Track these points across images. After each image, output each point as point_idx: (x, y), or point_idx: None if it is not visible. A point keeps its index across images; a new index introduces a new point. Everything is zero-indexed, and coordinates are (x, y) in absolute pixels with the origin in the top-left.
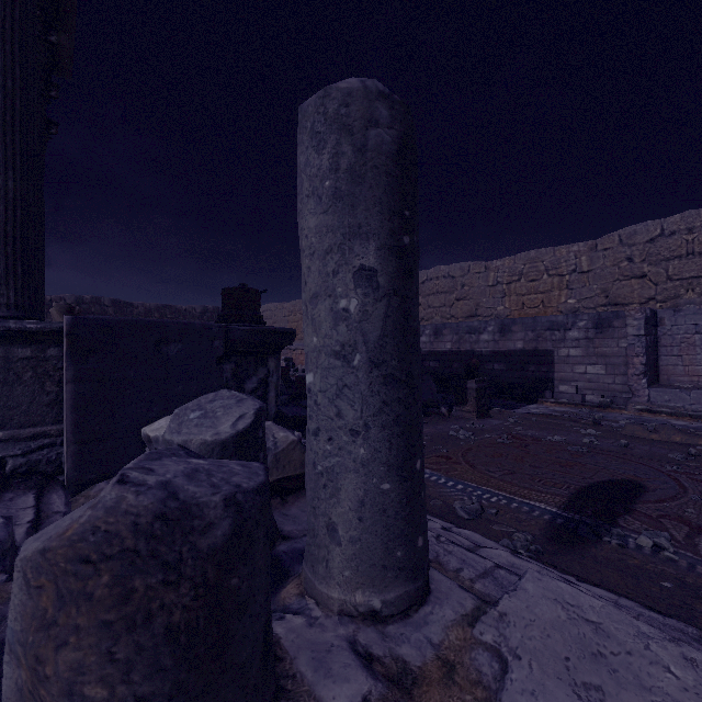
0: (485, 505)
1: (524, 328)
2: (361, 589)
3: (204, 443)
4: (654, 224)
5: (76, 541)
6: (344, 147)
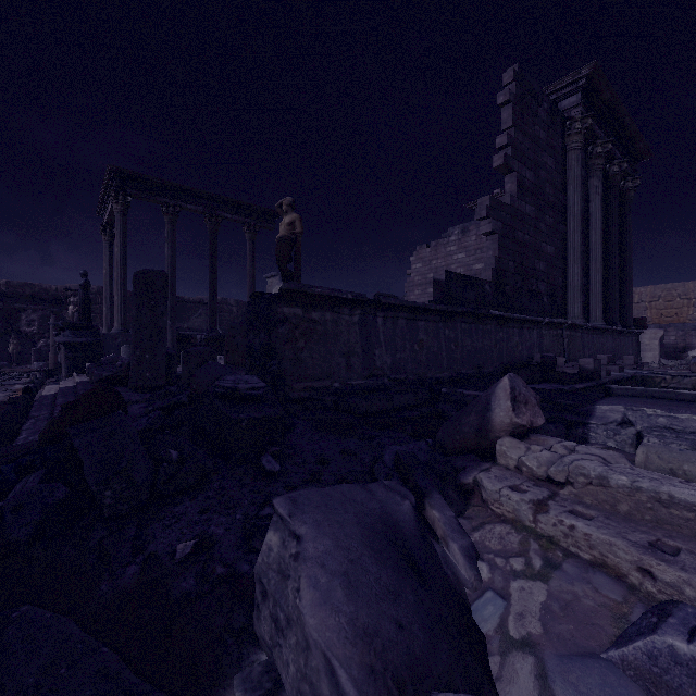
0: None
1: (676, 329)
2: None
3: None
4: None
5: None
6: None
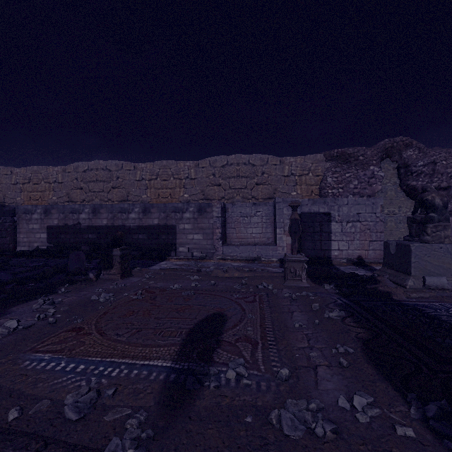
0: (104, 385)
1: (159, 210)
2: None
3: None
4: (224, 157)
5: None
6: None
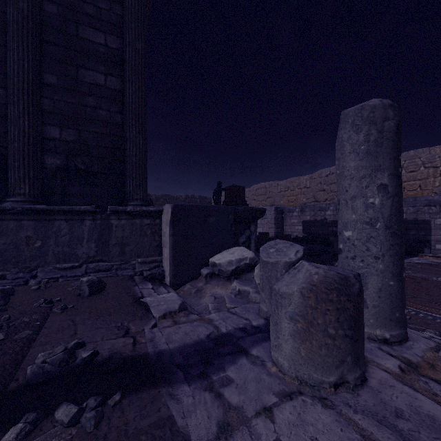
0: None
1: (406, 205)
2: (379, 328)
3: (286, 262)
4: None
5: (320, 283)
6: (372, 131)
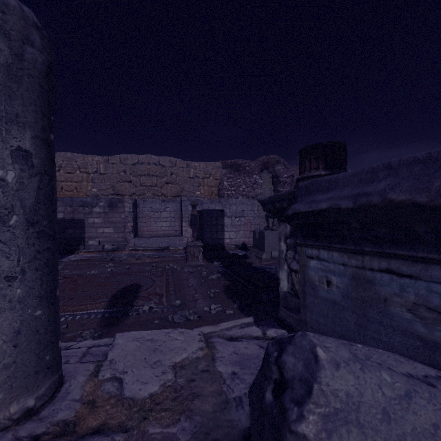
0: None
1: (65, 204)
2: (16, 401)
3: None
4: (135, 156)
5: None
6: (1, 45)
